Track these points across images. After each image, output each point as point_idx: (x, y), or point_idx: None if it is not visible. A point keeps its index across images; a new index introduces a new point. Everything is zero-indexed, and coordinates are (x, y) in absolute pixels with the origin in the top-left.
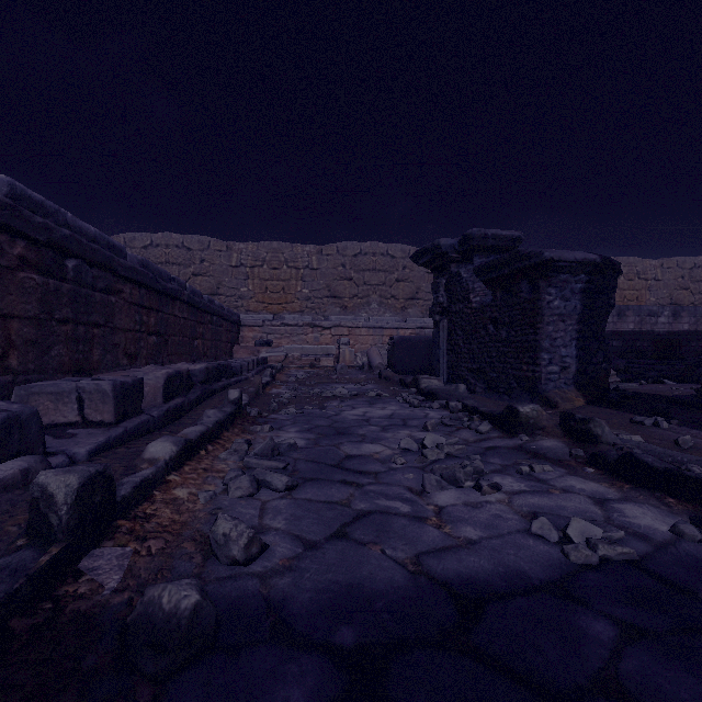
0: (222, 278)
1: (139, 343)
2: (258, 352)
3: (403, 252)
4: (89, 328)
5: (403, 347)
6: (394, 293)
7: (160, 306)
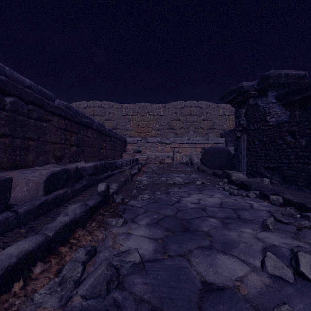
0: (118, 121)
1: (64, 151)
2: (134, 156)
3: (206, 105)
4: (25, 141)
5: (210, 153)
6: (201, 126)
7: (78, 131)
